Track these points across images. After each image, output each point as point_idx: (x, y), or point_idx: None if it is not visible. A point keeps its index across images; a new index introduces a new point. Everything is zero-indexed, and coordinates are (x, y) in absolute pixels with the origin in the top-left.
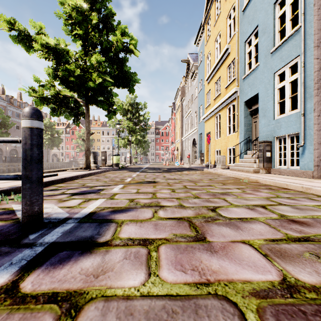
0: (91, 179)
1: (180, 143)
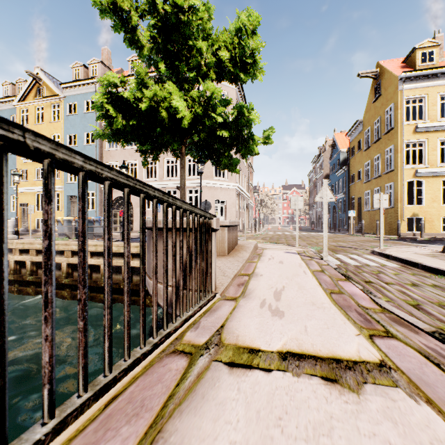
0: None
1: None
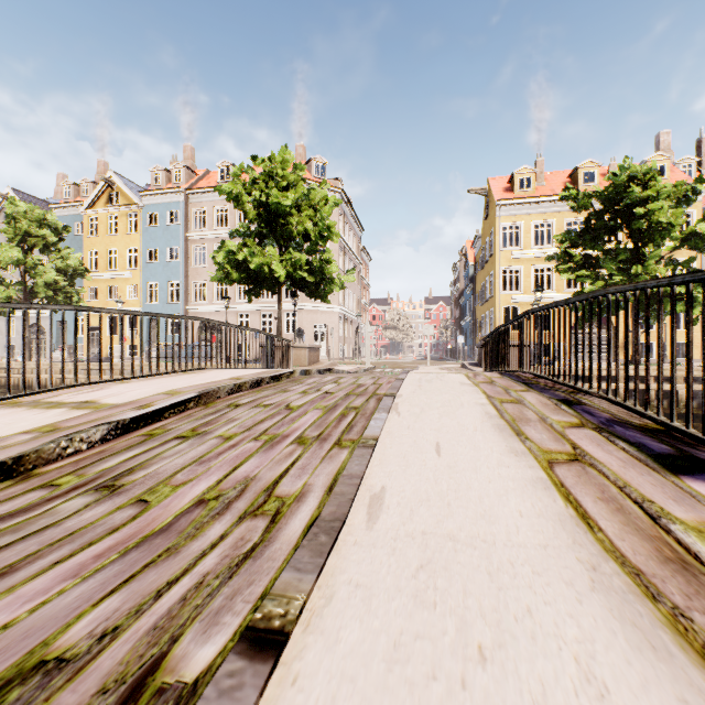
0: None
1: None
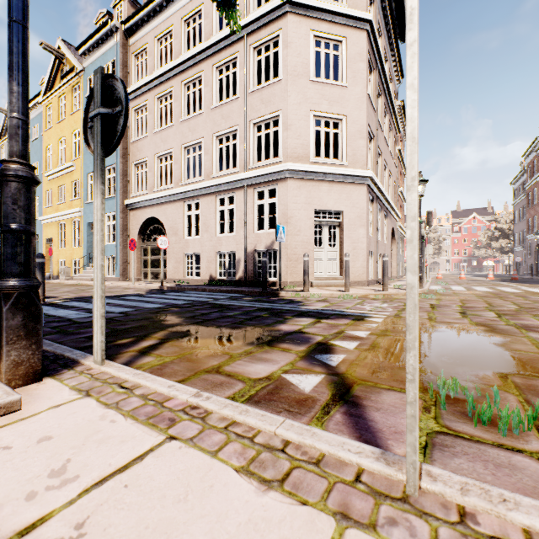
0: None
1: None
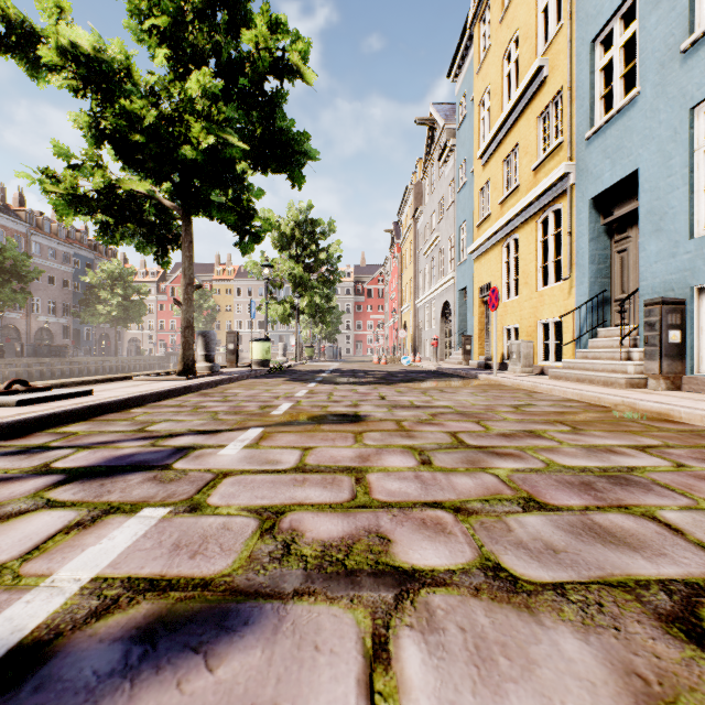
0: (179, 407)
1: (411, 313)
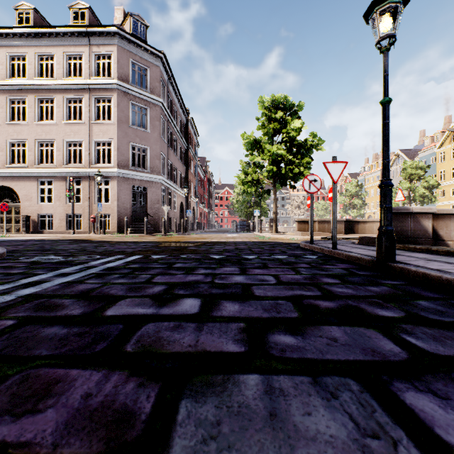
0: None
1: (378, 213)
